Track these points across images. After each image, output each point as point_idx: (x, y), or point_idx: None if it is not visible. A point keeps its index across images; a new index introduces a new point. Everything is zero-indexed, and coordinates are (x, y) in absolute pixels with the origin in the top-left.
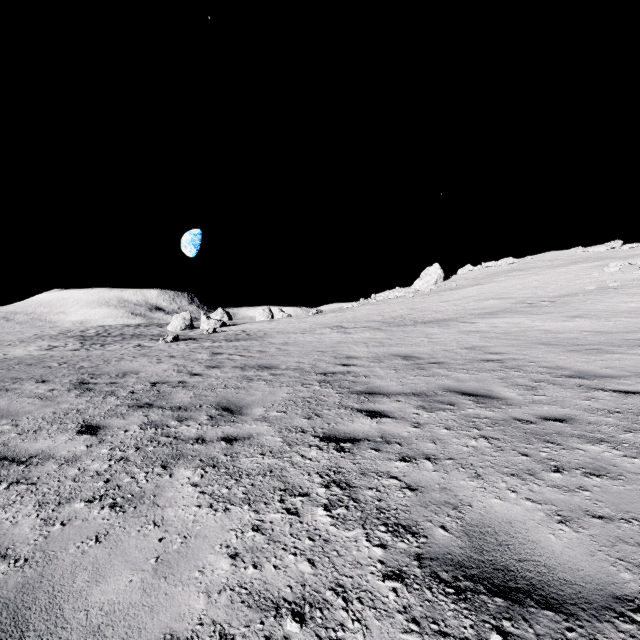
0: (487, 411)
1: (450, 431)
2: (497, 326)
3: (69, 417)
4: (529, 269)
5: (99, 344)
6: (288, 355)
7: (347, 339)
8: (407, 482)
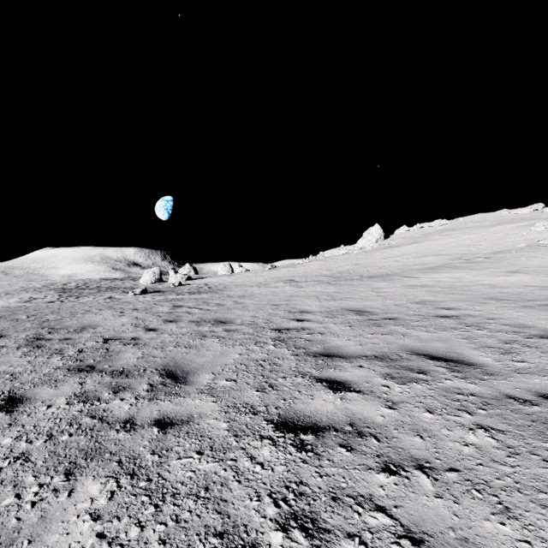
0: (468, 383)
1: (435, 416)
2: (440, 280)
3: None
4: (461, 229)
5: (75, 296)
6: (244, 309)
7: (299, 292)
8: (403, 522)
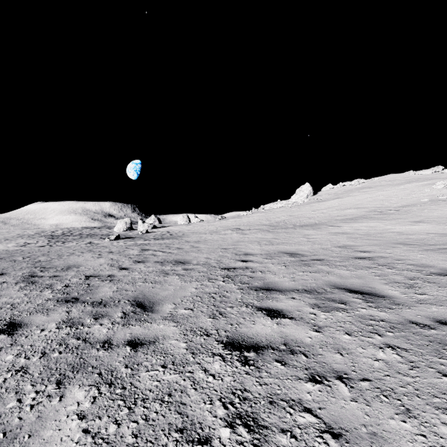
0: (380, 312)
1: (352, 337)
2: (358, 229)
3: (0, 312)
4: (375, 187)
5: (61, 241)
6: (199, 251)
7: (244, 238)
8: (326, 420)
